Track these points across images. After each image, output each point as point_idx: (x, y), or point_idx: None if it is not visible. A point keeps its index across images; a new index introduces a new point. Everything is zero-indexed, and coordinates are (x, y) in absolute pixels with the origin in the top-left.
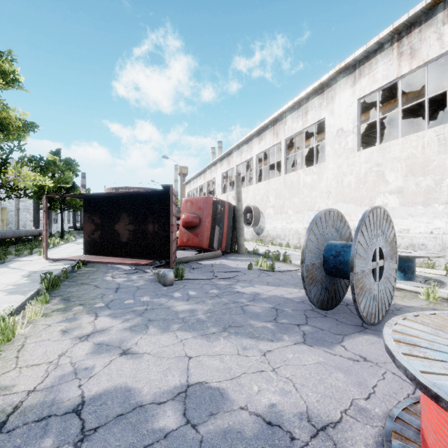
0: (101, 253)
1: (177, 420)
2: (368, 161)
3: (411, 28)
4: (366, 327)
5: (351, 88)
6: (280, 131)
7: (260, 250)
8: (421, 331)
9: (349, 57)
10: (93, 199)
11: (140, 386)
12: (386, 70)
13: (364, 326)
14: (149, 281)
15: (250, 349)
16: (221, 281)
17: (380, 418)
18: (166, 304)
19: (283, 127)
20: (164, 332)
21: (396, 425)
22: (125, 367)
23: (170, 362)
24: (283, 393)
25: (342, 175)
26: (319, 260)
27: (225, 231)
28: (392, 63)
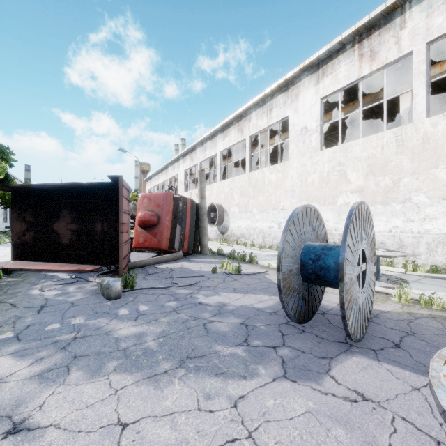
0: (34, 258)
1: None
2: (331, 160)
3: (371, 30)
4: (351, 344)
5: (315, 87)
6: (245, 128)
7: (225, 251)
8: None
9: (313, 55)
10: (24, 192)
11: None
12: (347, 70)
13: (348, 343)
14: (90, 293)
15: (216, 397)
16: (181, 289)
17: None
18: (106, 328)
19: (247, 123)
20: (92, 377)
21: None
22: None
23: (89, 442)
24: None
25: (306, 174)
26: (296, 265)
27: (187, 230)
28: (353, 64)
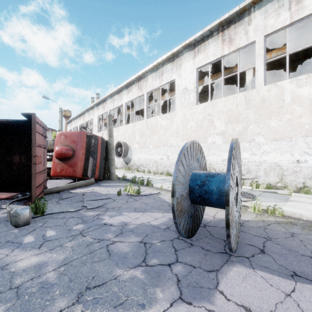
0: None
1: None
2: (203, 112)
3: (229, 24)
4: (230, 254)
5: (193, 60)
6: (143, 86)
7: (128, 176)
8: None
9: (192, 37)
10: None
11: None
12: (214, 50)
13: (227, 252)
14: None
15: None
16: (89, 211)
17: None
18: (4, 261)
19: (145, 83)
20: None
21: None
22: None
23: None
24: None
25: (187, 121)
26: (186, 190)
27: (98, 161)
28: (218, 46)
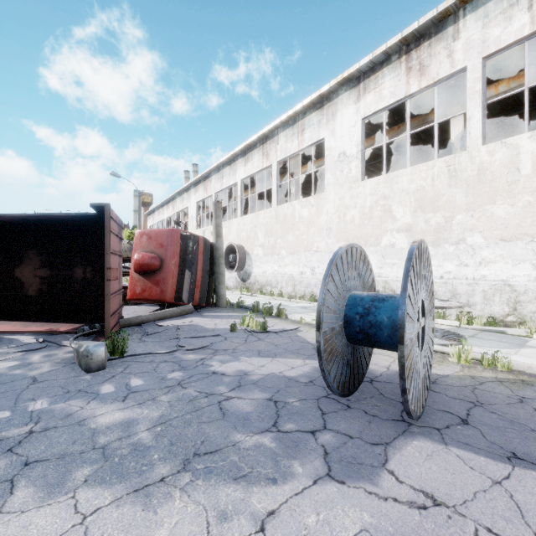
0: None
1: None
2: (374, 193)
3: (420, 40)
4: (410, 423)
5: (355, 104)
6: (271, 152)
7: (247, 302)
8: None
9: (353, 66)
10: None
11: None
12: (393, 86)
13: (406, 420)
14: (62, 363)
15: (235, 516)
16: (189, 353)
17: None
18: (79, 415)
19: (274, 146)
20: (48, 496)
21: None
22: None
23: None
24: None
25: (345, 208)
26: (340, 322)
27: (198, 277)
28: (400, 79)
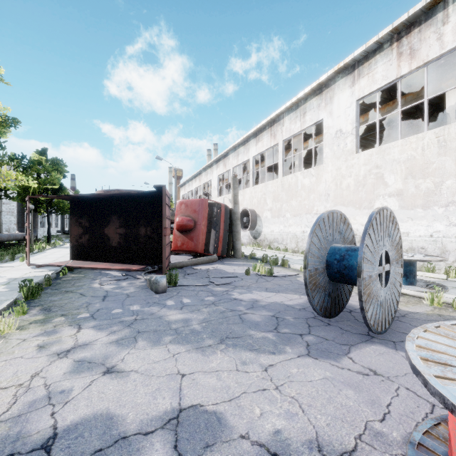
0: (89, 258)
1: (167, 455)
2: (367, 163)
3: (410, 28)
4: (373, 336)
5: (350, 89)
6: (277, 133)
7: (258, 255)
8: (447, 346)
9: (348, 57)
10: (81, 200)
11: (124, 412)
12: (385, 70)
13: (370, 335)
14: (140, 287)
15: (250, 364)
16: (217, 287)
17: (399, 444)
18: (158, 314)
19: (280, 128)
20: (154, 345)
21: (419, 454)
22: (108, 389)
23: (160, 382)
24: (289, 416)
25: (341, 177)
26: (322, 265)
27: (221, 235)
28: (391, 63)
